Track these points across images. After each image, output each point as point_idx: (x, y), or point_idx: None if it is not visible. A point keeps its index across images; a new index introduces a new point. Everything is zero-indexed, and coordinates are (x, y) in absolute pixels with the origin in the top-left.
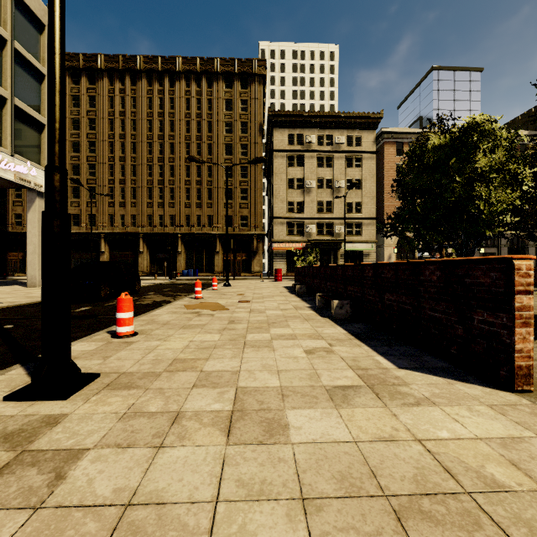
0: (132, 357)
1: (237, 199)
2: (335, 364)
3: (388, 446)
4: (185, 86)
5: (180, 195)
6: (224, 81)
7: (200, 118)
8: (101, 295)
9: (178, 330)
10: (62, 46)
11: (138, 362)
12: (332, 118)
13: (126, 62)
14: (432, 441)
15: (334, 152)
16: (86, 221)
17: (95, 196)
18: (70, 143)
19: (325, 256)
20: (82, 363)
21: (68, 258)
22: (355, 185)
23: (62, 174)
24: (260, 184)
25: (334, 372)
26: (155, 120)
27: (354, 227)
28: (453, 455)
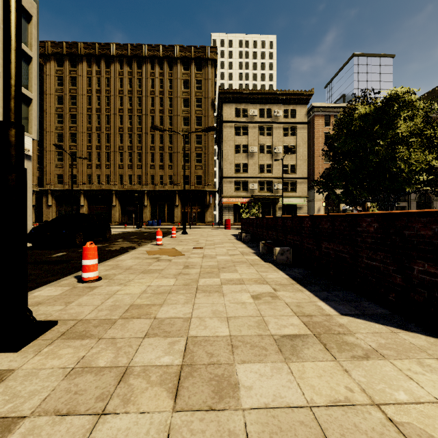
0: (93, 302)
1: (193, 162)
2: (280, 310)
3: (346, 413)
4: (150, 68)
5: (146, 158)
6: (182, 65)
7: (162, 95)
8: (76, 242)
9: (138, 274)
10: (18, 5)
11: (96, 307)
12: (271, 95)
13: (101, 49)
14: (392, 406)
15: (273, 123)
16: (69, 180)
17: (76, 159)
18: (55, 116)
19: (265, 209)
20: (44, 309)
21: (23, 211)
22: (291, 149)
23: (17, 129)
24: (212, 149)
25: (280, 319)
26: (125, 96)
27: (289, 185)
28: (418, 426)
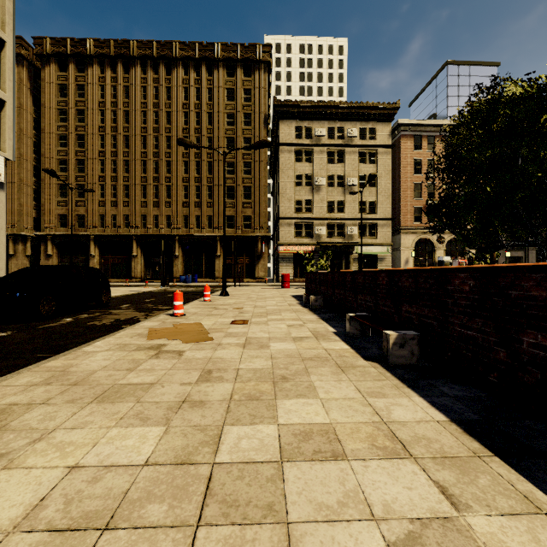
0: None
1: (239, 197)
2: None
3: None
4: (182, 73)
5: (177, 193)
6: (225, 69)
7: (199, 109)
8: (40, 312)
9: (83, 406)
10: None
11: None
12: (344, 109)
13: (118, 47)
14: None
15: (346, 146)
16: (75, 221)
17: (84, 195)
18: (57, 137)
19: (336, 260)
20: None
21: None
22: (374, 177)
23: None
24: (265, 181)
25: None
26: (150, 111)
27: (368, 229)
28: None
